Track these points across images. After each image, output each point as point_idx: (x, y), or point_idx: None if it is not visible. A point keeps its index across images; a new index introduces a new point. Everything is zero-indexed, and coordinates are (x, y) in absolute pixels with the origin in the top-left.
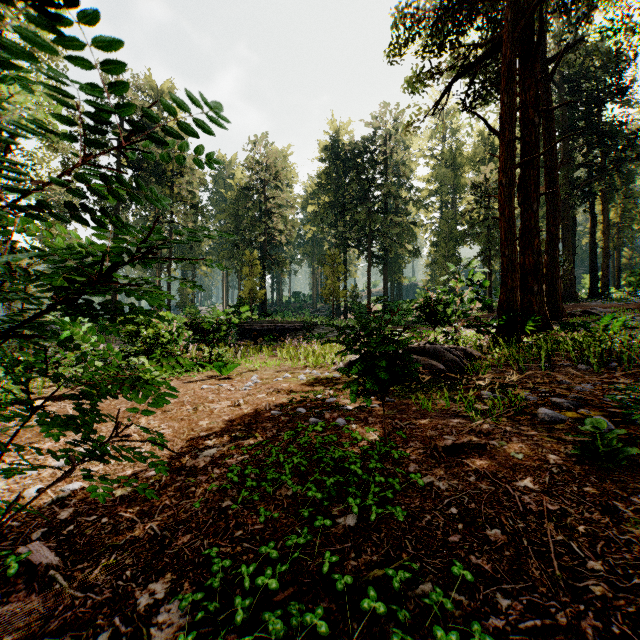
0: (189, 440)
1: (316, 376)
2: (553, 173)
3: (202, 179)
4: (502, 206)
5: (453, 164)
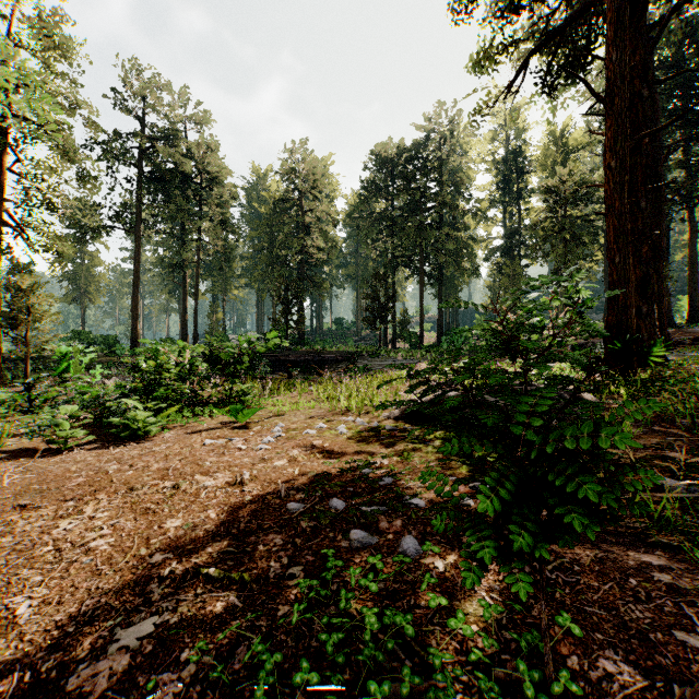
0: (125, 575)
1: (361, 428)
2: (655, 167)
3: (232, 191)
4: (610, 197)
5: (519, 169)
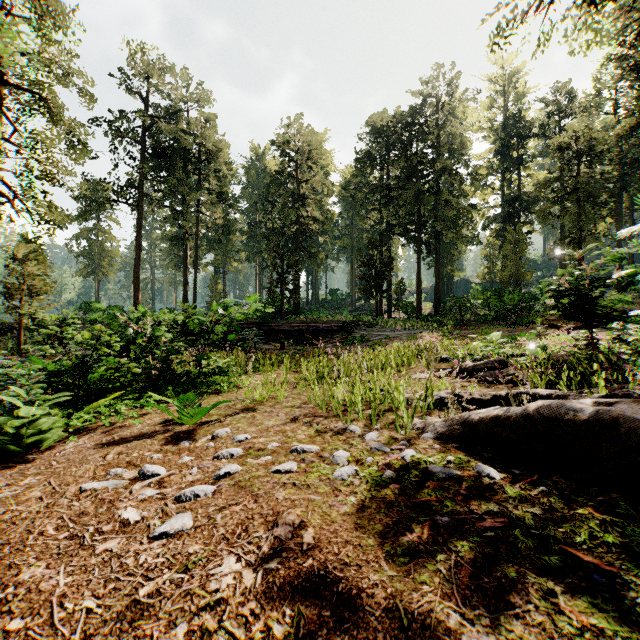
0: None
1: (381, 465)
2: None
3: (230, 164)
4: None
5: (519, 134)
